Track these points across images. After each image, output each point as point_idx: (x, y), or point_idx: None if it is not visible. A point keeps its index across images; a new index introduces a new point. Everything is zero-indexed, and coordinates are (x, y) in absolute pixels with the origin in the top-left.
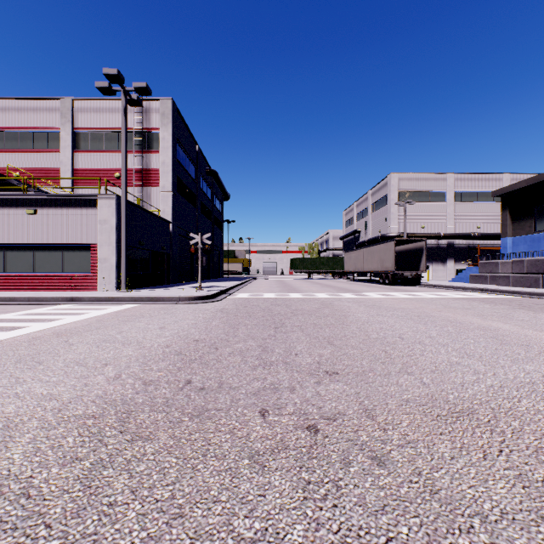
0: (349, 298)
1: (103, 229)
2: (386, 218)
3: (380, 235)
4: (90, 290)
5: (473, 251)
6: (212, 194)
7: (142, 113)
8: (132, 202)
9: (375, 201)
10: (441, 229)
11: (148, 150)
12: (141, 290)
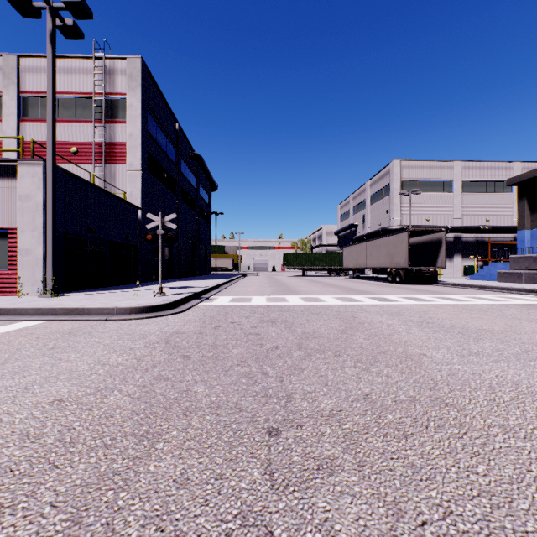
0: (374, 306)
1: (24, 207)
2: (387, 209)
3: (381, 228)
4: (7, 293)
5: (482, 245)
6: (197, 182)
7: (104, 74)
8: (73, 174)
9: (374, 191)
10: (447, 221)
11: (112, 120)
12: (82, 293)
